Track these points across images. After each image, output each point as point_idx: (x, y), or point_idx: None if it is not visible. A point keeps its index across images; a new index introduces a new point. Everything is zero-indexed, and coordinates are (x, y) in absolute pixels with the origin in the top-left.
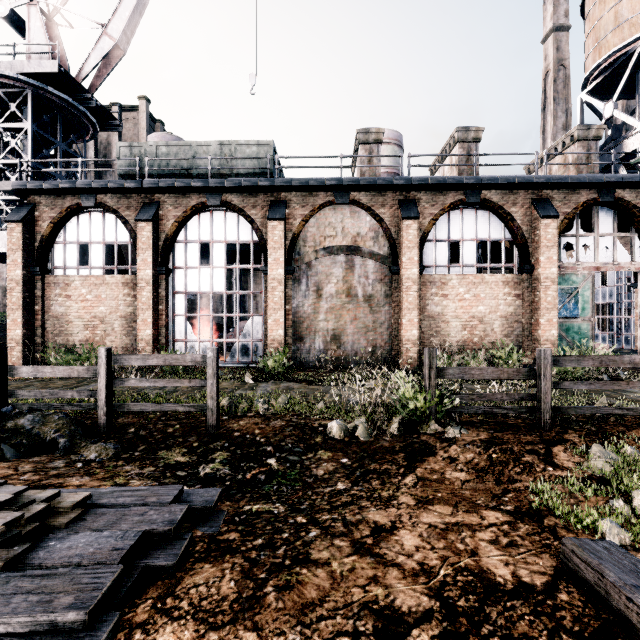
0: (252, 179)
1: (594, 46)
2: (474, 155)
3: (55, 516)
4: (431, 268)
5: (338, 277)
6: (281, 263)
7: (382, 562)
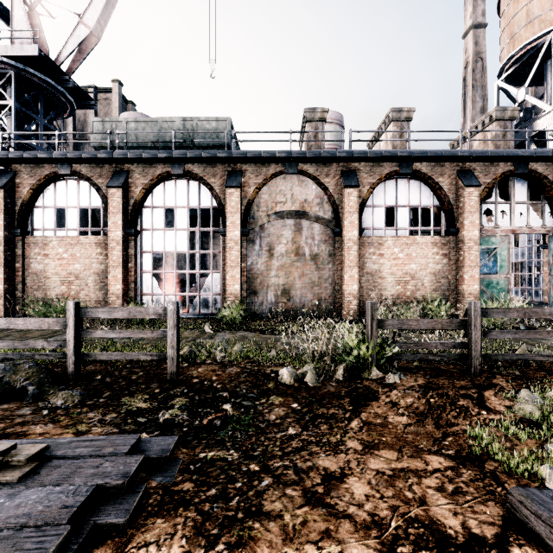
0: (211, 151)
1: (509, 39)
2: (407, 131)
3: (8, 470)
4: (369, 231)
5: (288, 238)
6: (237, 226)
7: (334, 513)
